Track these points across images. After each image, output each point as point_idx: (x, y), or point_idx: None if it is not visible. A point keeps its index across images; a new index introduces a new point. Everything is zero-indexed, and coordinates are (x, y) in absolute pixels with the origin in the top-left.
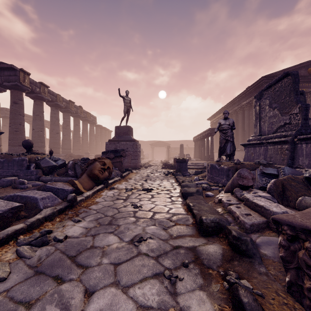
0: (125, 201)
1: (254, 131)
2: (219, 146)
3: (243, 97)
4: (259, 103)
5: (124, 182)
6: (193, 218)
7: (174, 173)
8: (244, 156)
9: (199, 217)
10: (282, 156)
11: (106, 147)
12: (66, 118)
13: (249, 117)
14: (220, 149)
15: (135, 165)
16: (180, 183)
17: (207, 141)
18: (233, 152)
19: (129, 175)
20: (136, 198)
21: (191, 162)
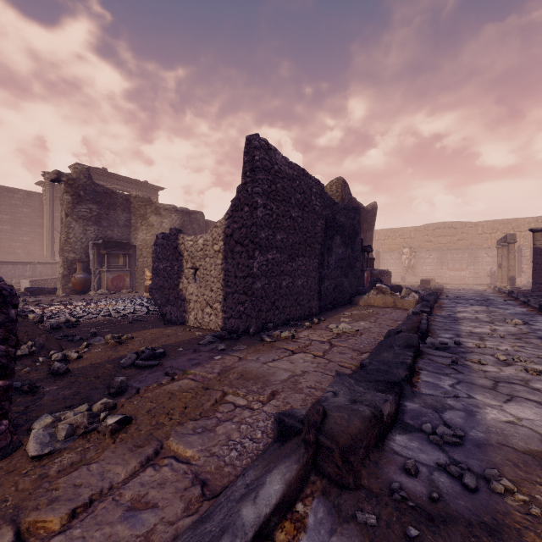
0: None
1: None
2: None
3: None
4: None
5: None
6: None
7: None
8: None
9: None
10: None
11: None
12: None
13: None
14: None
15: None
16: None
17: None
18: None
19: None
20: None
21: None
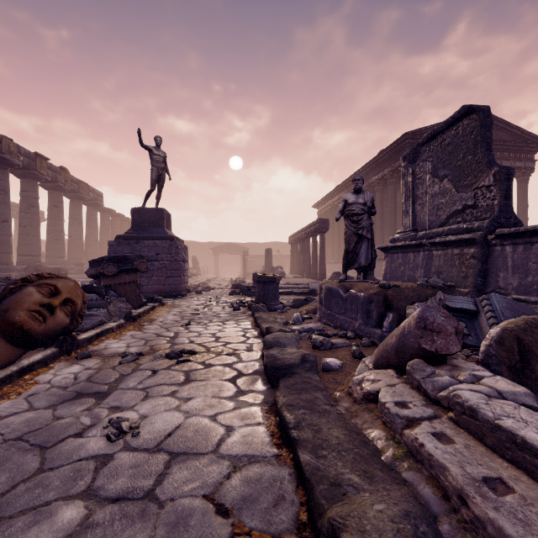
0: (96, 405)
1: (403, 224)
2: (344, 249)
3: (372, 169)
4: (413, 170)
5: (130, 332)
6: (299, 489)
7: (251, 306)
8: (384, 270)
9: (330, 528)
10: (463, 270)
11: (111, 252)
12: (29, 190)
13: (383, 203)
14: (347, 256)
15: (174, 290)
16: (263, 333)
17: (314, 243)
18: (371, 261)
19: (151, 313)
20: (137, 388)
21: (285, 281)
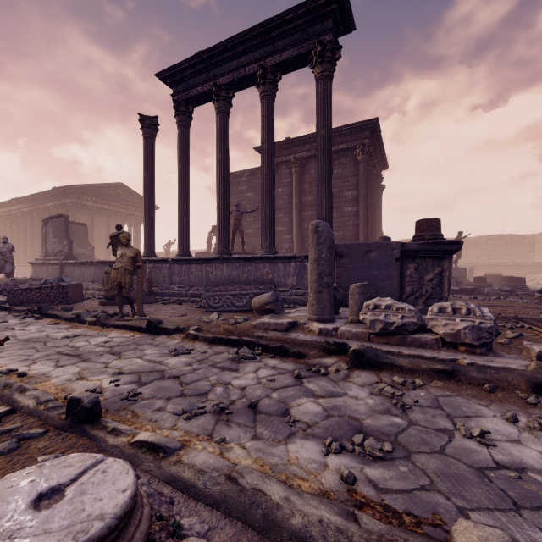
0: None
1: (43, 252)
2: None
3: (49, 197)
4: (46, 228)
5: None
6: None
7: None
8: (32, 273)
9: None
10: (56, 274)
11: None
12: None
13: None
14: None
15: None
16: None
17: None
18: (13, 271)
19: None
20: None
21: None
